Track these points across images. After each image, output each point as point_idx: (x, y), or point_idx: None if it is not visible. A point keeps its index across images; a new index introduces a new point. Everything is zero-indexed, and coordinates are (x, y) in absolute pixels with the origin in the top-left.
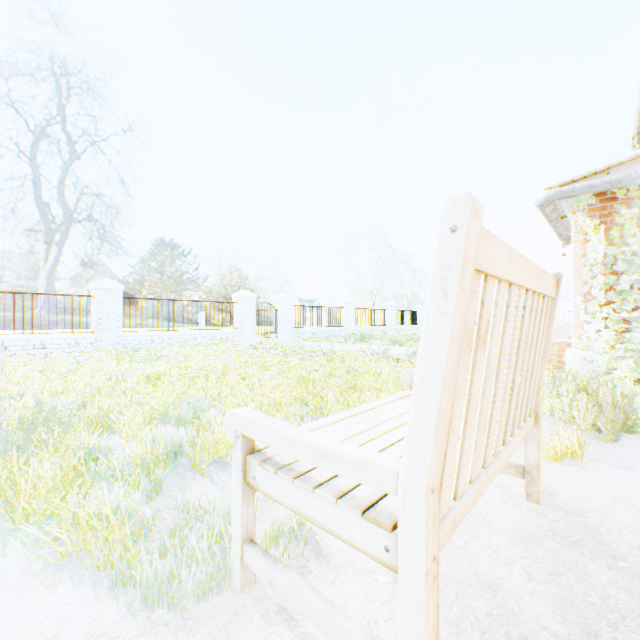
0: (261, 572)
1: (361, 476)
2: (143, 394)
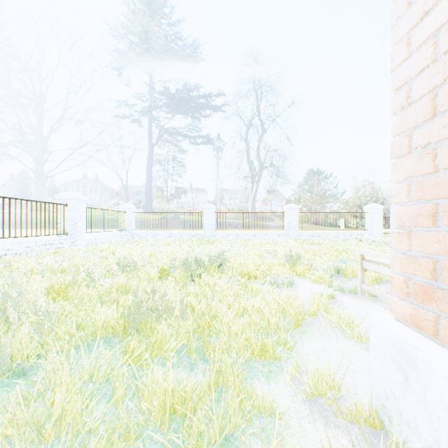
0: (365, 288)
1: (387, 258)
2: (318, 256)
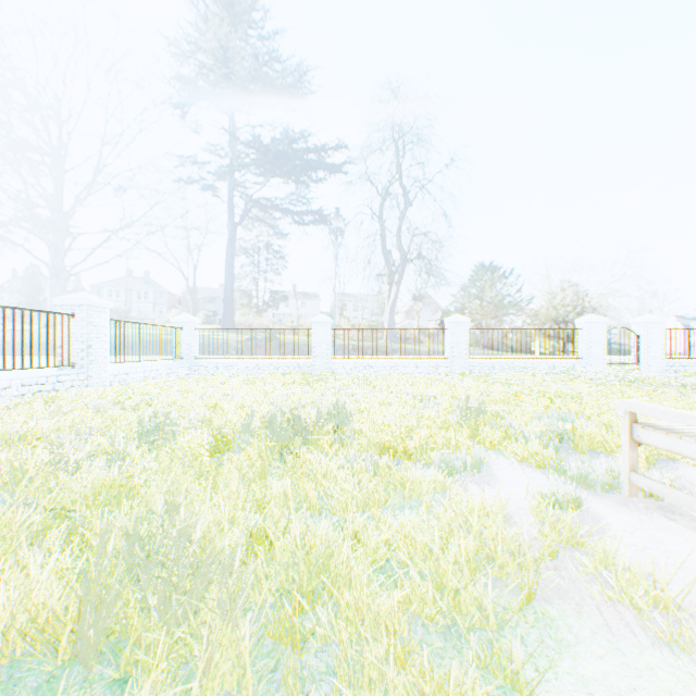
0: (642, 484)
1: None
2: (512, 405)
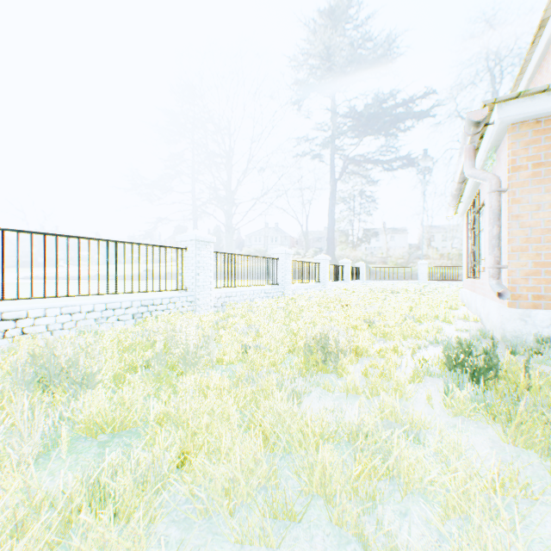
0: None
1: None
2: None
